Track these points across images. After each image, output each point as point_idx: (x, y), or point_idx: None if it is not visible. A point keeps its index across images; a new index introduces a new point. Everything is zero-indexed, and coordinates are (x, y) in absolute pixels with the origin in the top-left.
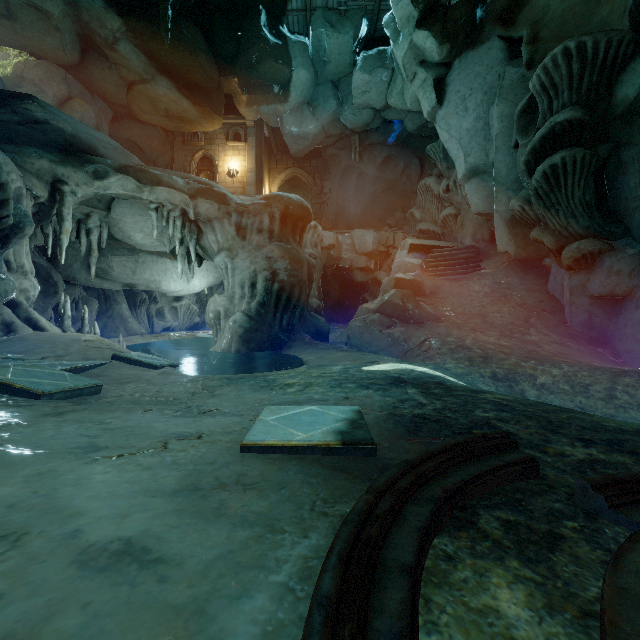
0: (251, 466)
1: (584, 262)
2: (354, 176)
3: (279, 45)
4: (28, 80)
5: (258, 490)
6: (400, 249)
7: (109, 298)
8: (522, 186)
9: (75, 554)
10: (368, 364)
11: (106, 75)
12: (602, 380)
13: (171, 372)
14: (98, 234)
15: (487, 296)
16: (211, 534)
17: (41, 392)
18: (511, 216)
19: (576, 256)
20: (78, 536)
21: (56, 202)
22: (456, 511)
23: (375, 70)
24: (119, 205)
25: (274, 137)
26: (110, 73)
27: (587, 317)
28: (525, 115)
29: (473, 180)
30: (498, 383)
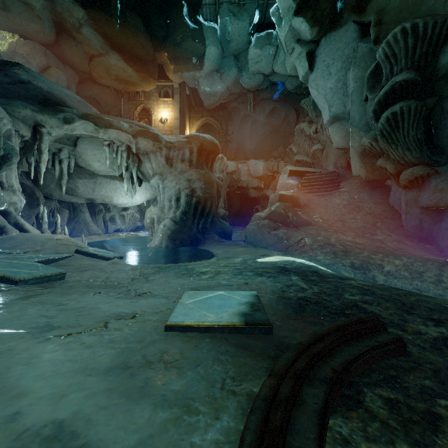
0: (172, 344)
1: (416, 182)
2: (249, 122)
3: (196, 29)
4: (19, 54)
5: (177, 368)
6: (282, 174)
7: (76, 209)
8: (370, 128)
9: (10, 440)
10: (261, 257)
11: (74, 51)
12: (432, 268)
13: (118, 262)
14: (67, 163)
15: (345, 207)
16: (134, 416)
17: (18, 279)
18: (362, 150)
19: (410, 178)
20: (17, 419)
21: (37, 140)
22: (344, 389)
23: (264, 46)
24: (82, 142)
25: (193, 95)
26: (77, 49)
27: (418, 222)
28: (373, 77)
29: (335, 124)
30: (356, 270)
